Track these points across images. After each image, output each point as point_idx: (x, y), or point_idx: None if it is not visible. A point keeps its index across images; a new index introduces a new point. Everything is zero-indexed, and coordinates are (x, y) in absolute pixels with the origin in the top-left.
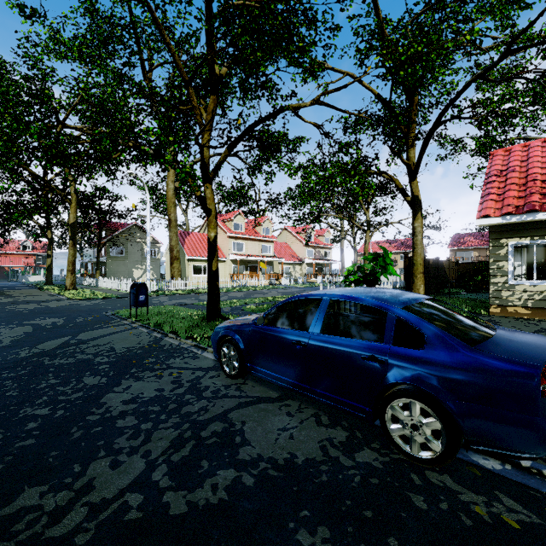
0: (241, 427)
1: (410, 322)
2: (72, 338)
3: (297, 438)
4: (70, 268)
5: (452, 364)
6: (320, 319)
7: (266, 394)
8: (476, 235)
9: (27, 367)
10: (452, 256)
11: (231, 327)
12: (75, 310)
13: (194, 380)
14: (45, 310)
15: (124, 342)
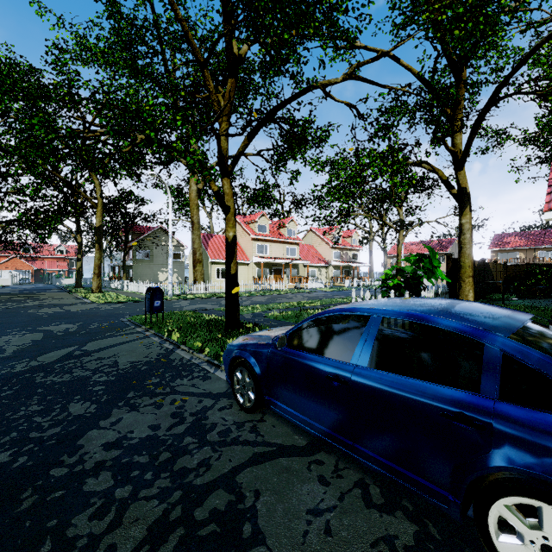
0: (254, 504)
1: (532, 364)
2: (77, 348)
3: (337, 534)
4: (96, 271)
5: None
6: (367, 346)
7: (290, 440)
8: (521, 234)
9: (15, 386)
10: (494, 257)
11: (246, 346)
12: (93, 314)
13: (200, 412)
14: (64, 315)
15: (130, 355)
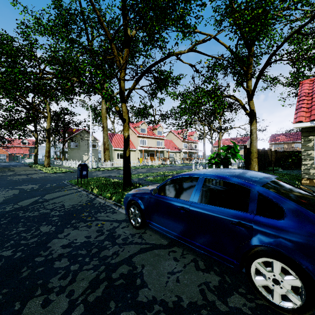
0: (141, 270)
1: (270, 198)
2: (40, 198)
3: (182, 282)
4: (47, 154)
5: (311, 234)
6: (197, 192)
7: (159, 242)
8: (285, 134)
9: (8, 218)
10: (271, 147)
11: (136, 194)
12: (46, 179)
13: (112, 229)
14: (29, 180)
15: (71, 201)
